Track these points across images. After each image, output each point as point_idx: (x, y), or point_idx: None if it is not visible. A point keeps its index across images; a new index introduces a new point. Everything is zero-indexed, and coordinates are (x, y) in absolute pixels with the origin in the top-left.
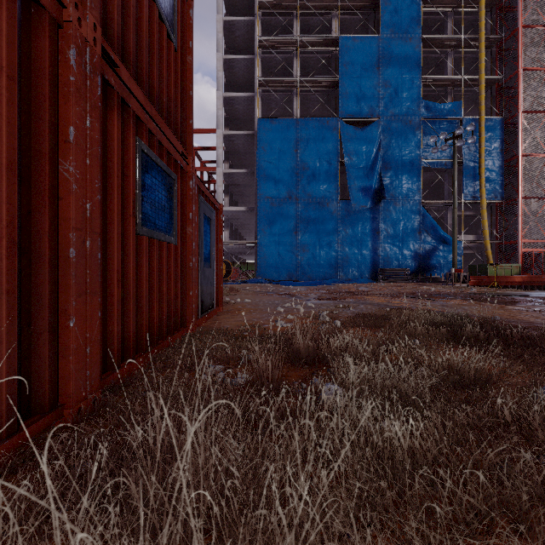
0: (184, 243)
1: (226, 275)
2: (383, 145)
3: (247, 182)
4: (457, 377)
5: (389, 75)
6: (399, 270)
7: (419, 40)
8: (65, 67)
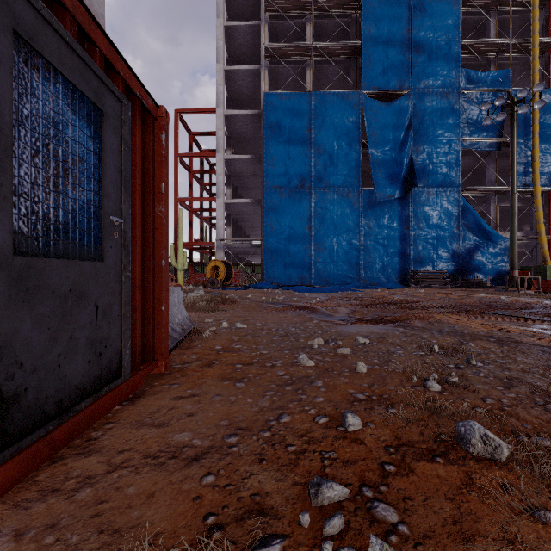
0: None
1: (225, 279)
2: (414, 122)
3: (252, 172)
4: None
5: (421, 39)
6: (435, 272)
7: None
8: None
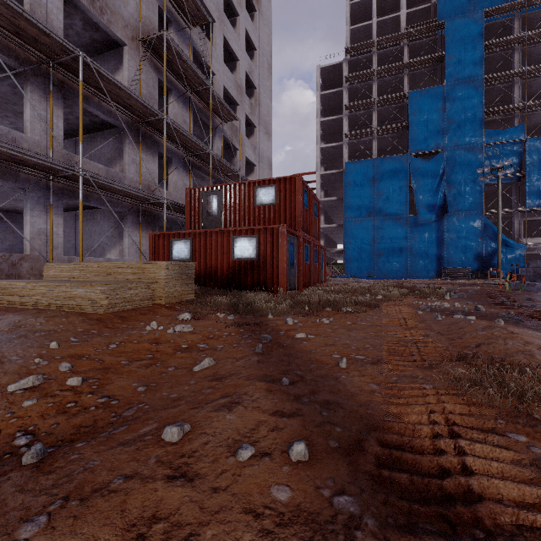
0: (318, 264)
1: None
2: (447, 170)
3: (337, 204)
4: (365, 287)
5: (453, 114)
6: (461, 269)
7: (481, 81)
8: (311, 246)
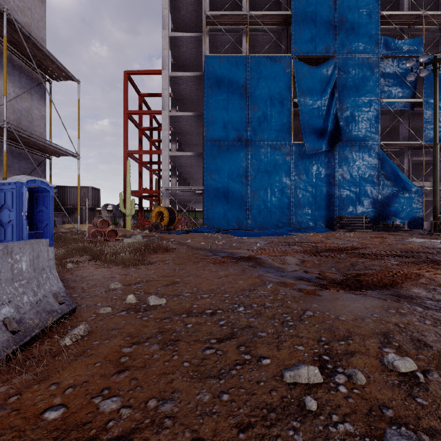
0: None
1: (169, 223)
2: (339, 84)
3: (194, 129)
4: None
5: (345, 9)
6: (358, 218)
7: None
8: None
